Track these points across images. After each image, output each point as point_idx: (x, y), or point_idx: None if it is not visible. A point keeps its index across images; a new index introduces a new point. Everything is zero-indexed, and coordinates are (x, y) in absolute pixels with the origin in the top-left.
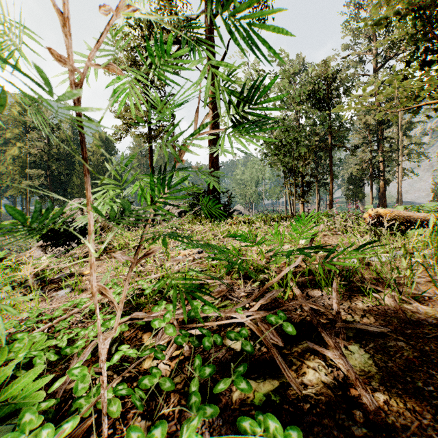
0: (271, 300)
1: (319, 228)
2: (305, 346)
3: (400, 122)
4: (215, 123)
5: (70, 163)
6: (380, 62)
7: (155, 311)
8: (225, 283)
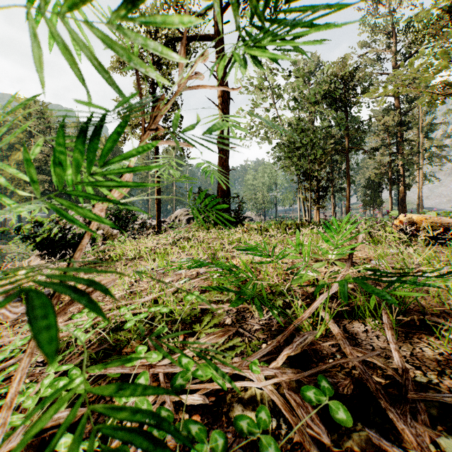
0: (302, 349)
1: (359, 238)
2: (364, 437)
3: (421, 124)
4: None
5: None
6: (399, 60)
7: (128, 365)
8: (234, 309)
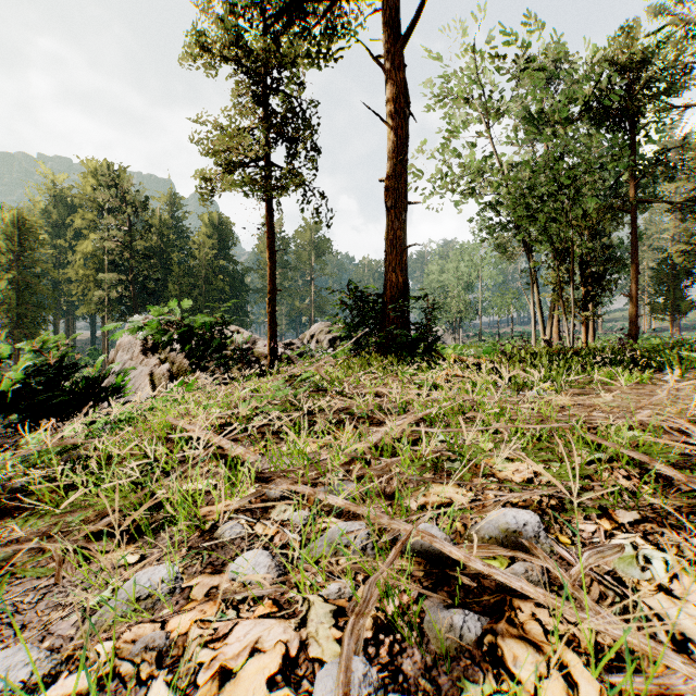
0: None
1: None
2: None
3: None
4: (398, 156)
5: (165, 262)
6: None
7: None
8: None
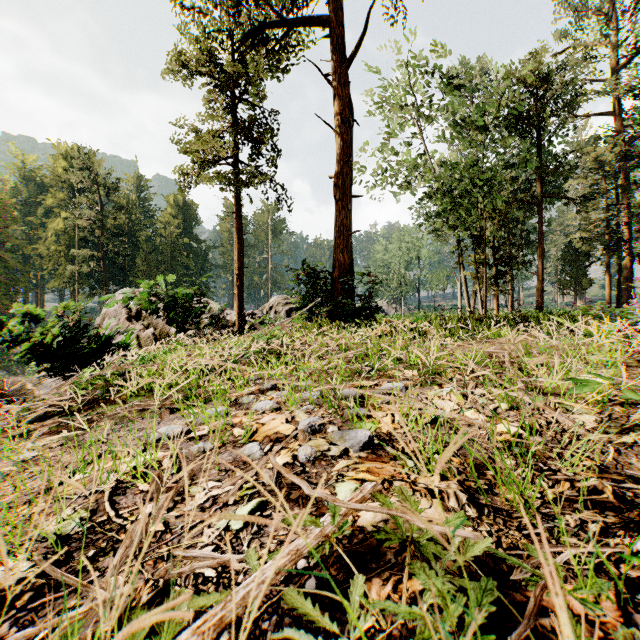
0: None
1: None
2: None
3: None
4: (345, 158)
5: (133, 239)
6: (623, 56)
7: None
8: None
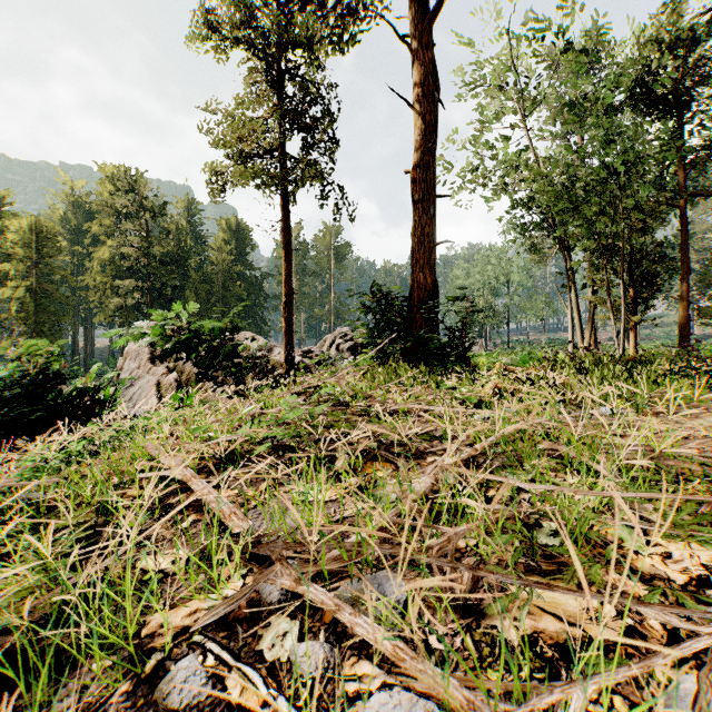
0: None
1: None
2: None
3: None
4: (426, 144)
5: (183, 268)
6: None
7: None
8: None
